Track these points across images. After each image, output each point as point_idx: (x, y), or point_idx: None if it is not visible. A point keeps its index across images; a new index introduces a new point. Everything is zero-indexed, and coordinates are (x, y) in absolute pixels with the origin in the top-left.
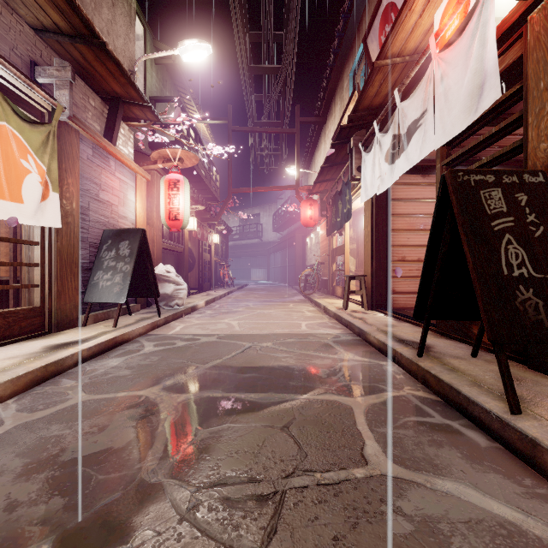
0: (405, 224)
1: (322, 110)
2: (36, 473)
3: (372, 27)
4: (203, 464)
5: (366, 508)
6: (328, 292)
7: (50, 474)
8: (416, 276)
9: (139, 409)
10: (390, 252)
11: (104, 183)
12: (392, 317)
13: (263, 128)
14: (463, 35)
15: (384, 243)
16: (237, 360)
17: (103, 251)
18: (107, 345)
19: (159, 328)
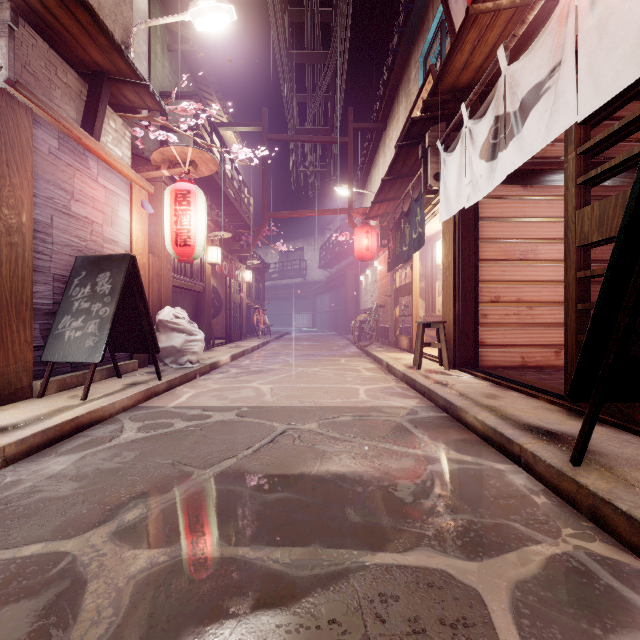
0: (499, 252)
1: (381, 113)
2: None
3: None
4: None
5: None
6: (389, 343)
7: None
8: (514, 322)
9: (39, 602)
10: (479, 290)
11: (78, 191)
12: (487, 381)
13: (306, 137)
14: None
15: (472, 278)
16: (261, 461)
17: (73, 287)
18: (60, 431)
19: (158, 396)
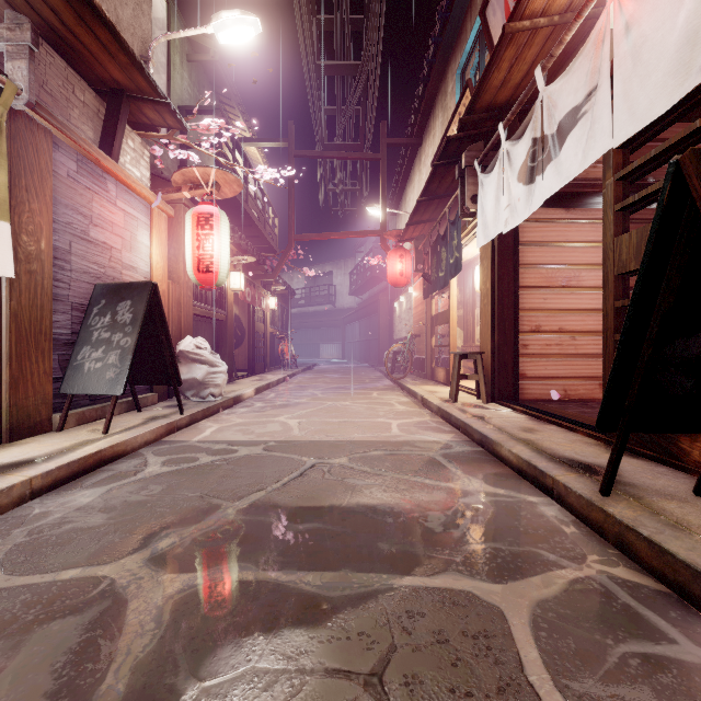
0: (540, 279)
1: (416, 128)
2: None
3: None
4: None
5: None
6: (425, 375)
7: None
8: (556, 353)
9: (84, 618)
10: (519, 319)
11: (97, 215)
12: (526, 414)
13: (336, 153)
14: None
15: (511, 306)
16: (290, 494)
17: (92, 316)
18: (83, 465)
19: (180, 431)
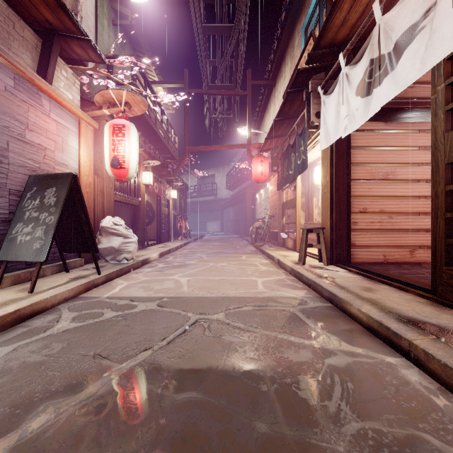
0: (366, 174)
1: (272, 73)
2: None
3: None
4: None
5: None
6: (278, 243)
7: None
8: (378, 228)
9: None
10: (351, 203)
11: (32, 123)
12: (360, 275)
13: (217, 91)
14: None
15: (345, 193)
16: (173, 353)
17: (26, 199)
18: (1, 323)
19: (97, 288)
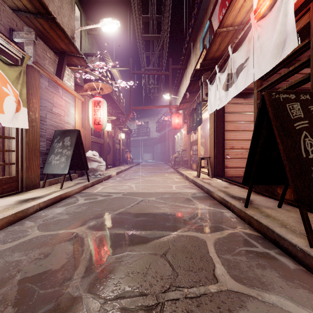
0: (233, 127)
1: (184, 61)
2: None
3: (215, 11)
4: (110, 282)
5: None
6: (188, 167)
7: (8, 289)
8: (240, 157)
9: (71, 242)
10: (225, 143)
11: (55, 102)
12: (226, 182)
13: (150, 72)
14: (272, 10)
15: (221, 138)
16: (134, 209)
17: (54, 143)
18: (55, 199)
19: (88, 188)
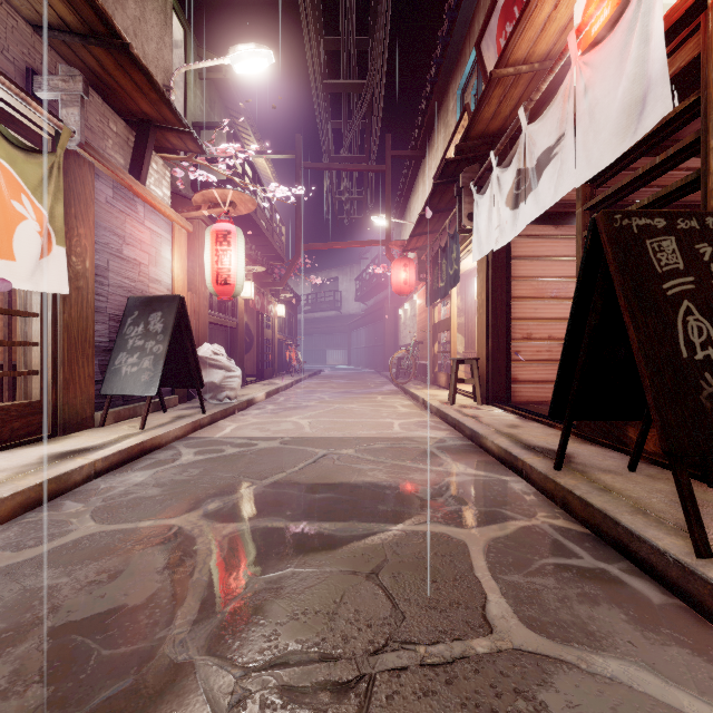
0: (531, 290)
1: (420, 141)
2: (11, 647)
3: (488, 27)
4: (255, 632)
5: (495, 704)
6: (428, 380)
7: (31, 648)
8: (546, 359)
9: (168, 546)
10: (512, 327)
11: (129, 235)
12: (515, 414)
13: (342, 165)
14: (617, 29)
15: (504, 316)
16: (307, 475)
17: (127, 326)
18: (130, 453)
19: (203, 429)
